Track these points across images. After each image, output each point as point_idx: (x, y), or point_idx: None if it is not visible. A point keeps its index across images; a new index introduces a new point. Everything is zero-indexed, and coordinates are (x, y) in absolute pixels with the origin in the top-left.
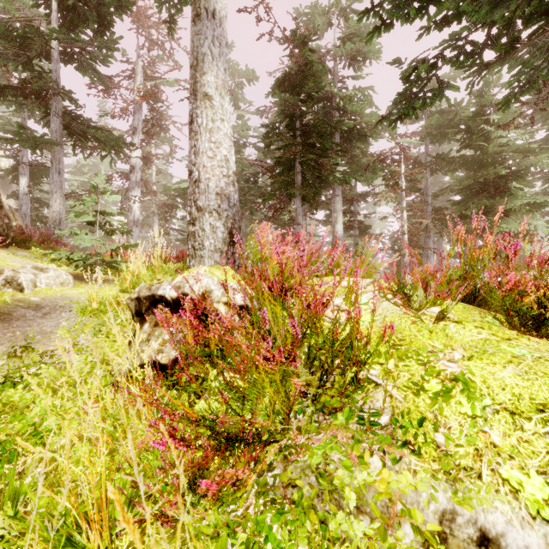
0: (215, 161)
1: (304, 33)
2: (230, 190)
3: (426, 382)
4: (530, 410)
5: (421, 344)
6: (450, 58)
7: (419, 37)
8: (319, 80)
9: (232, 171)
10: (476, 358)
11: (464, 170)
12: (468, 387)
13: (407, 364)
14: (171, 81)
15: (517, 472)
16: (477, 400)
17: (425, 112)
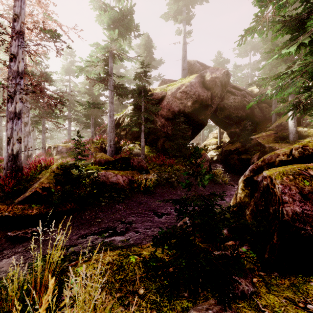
0: None
1: None
2: None
3: None
4: None
5: None
6: None
7: None
8: None
9: None
10: None
11: None
12: None
13: None
14: None
15: None
16: None
17: None
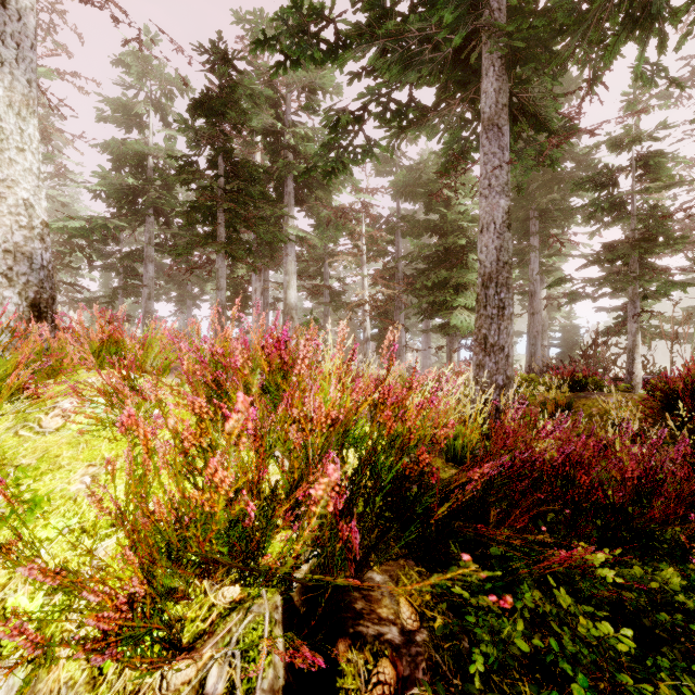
0: (4, 206)
1: (226, 46)
2: (34, 247)
3: (5, 506)
4: (104, 526)
5: (94, 456)
6: (377, 114)
7: (349, 82)
8: (259, 108)
9: (41, 220)
10: (121, 470)
11: (430, 236)
12: (35, 509)
13: (18, 486)
14: (41, 71)
15: (26, 597)
16: (29, 523)
17: (397, 166)
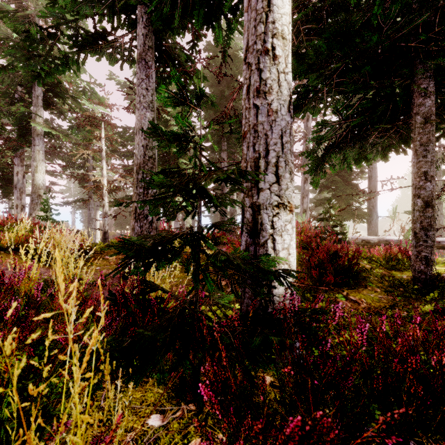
0: None
1: None
2: None
3: None
4: None
5: None
6: (70, 36)
7: (51, 7)
8: None
9: None
10: None
11: None
12: None
13: None
14: None
15: None
16: None
17: None
